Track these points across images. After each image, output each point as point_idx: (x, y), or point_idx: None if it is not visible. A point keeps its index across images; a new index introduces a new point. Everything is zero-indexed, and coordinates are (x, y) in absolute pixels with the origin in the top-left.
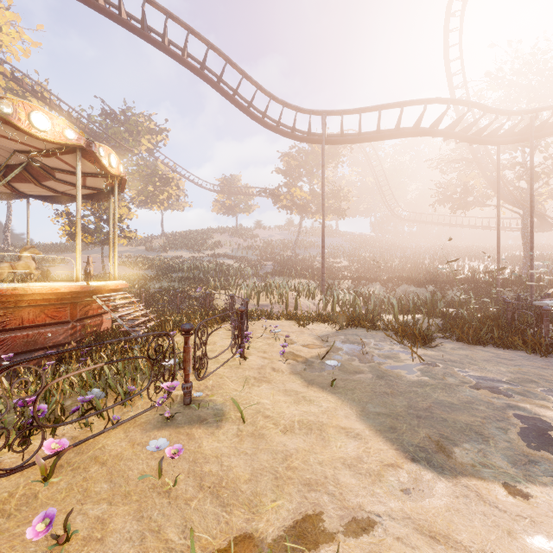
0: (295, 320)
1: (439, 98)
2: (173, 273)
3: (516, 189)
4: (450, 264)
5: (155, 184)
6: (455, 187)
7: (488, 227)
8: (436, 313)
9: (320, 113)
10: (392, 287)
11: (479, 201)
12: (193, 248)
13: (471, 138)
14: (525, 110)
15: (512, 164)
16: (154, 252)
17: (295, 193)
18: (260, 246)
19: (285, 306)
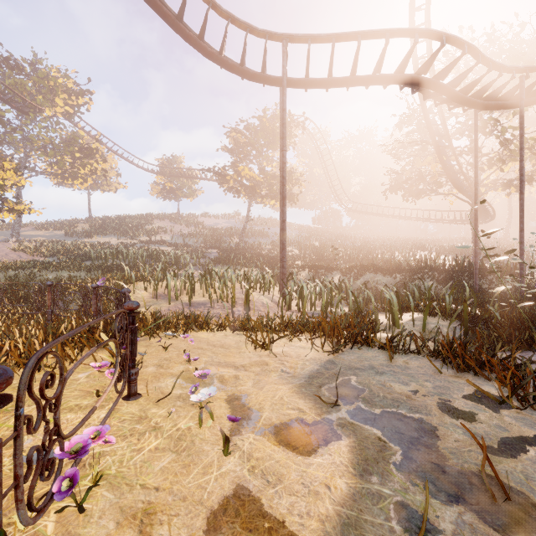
0: (248, 338)
1: (433, 30)
2: (87, 260)
3: (467, 177)
4: (402, 254)
5: (73, 154)
6: (405, 176)
7: (429, 219)
8: (443, 311)
9: (280, 37)
10: (355, 276)
11: (432, 189)
12: (126, 234)
13: (458, 95)
14: (517, 66)
15: (470, 148)
16: (75, 237)
17: (244, 172)
18: (204, 233)
19: (231, 305)
